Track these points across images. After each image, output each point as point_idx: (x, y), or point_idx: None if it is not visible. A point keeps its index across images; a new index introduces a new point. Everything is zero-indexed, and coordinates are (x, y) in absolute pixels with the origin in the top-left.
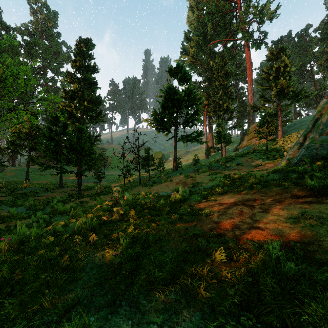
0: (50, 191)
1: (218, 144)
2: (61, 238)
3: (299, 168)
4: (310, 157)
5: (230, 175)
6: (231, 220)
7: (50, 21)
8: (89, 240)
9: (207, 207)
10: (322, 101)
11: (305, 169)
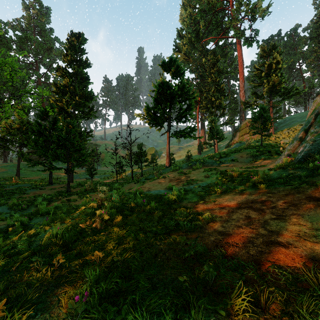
0: (39, 188)
1: (210, 140)
2: (17, 259)
3: (307, 164)
4: (317, 152)
5: (227, 171)
6: (240, 230)
7: (43, 16)
8: (53, 263)
9: (206, 210)
10: (318, 96)
11: (316, 166)
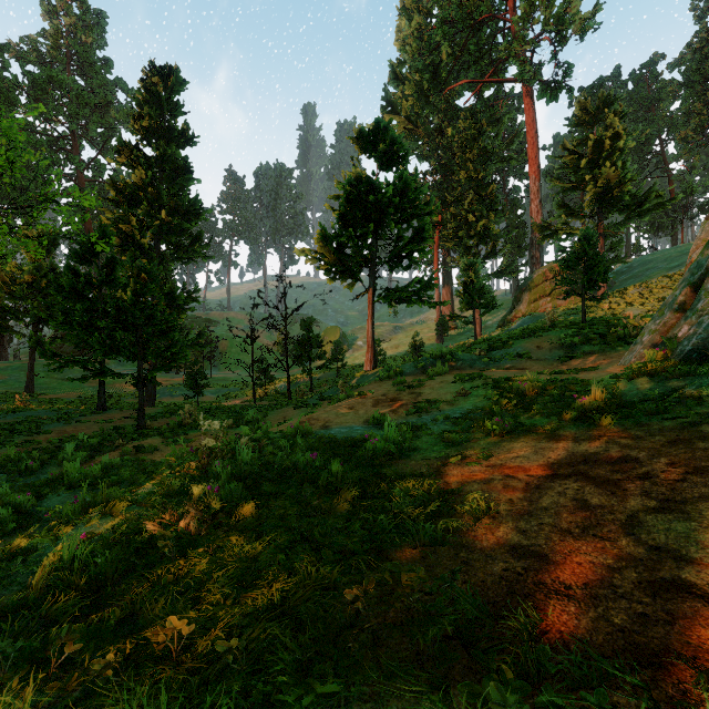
0: (74, 421)
1: (466, 310)
2: None
3: None
4: None
5: (510, 381)
6: (567, 543)
7: (89, 32)
8: (47, 652)
9: (471, 481)
10: None
11: None
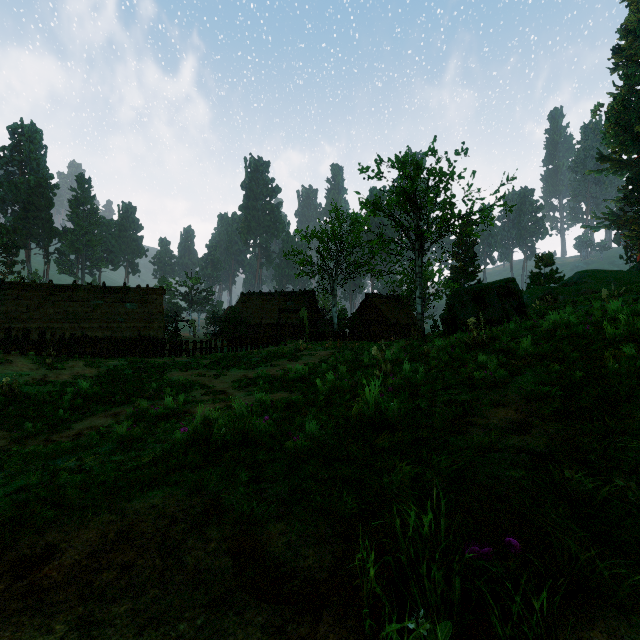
0: None
1: None
2: None
3: None
4: None
5: None
6: None
7: None
8: None
9: None
10: None
11: None
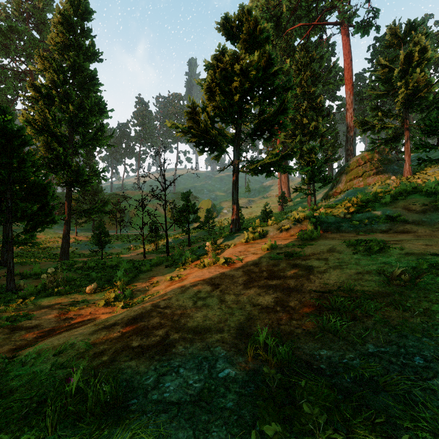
0: None
1: (307, 184)
2: None
3: None
4: None
5: None
6: None
7: None
8: None
9: None
10: None
11: None
